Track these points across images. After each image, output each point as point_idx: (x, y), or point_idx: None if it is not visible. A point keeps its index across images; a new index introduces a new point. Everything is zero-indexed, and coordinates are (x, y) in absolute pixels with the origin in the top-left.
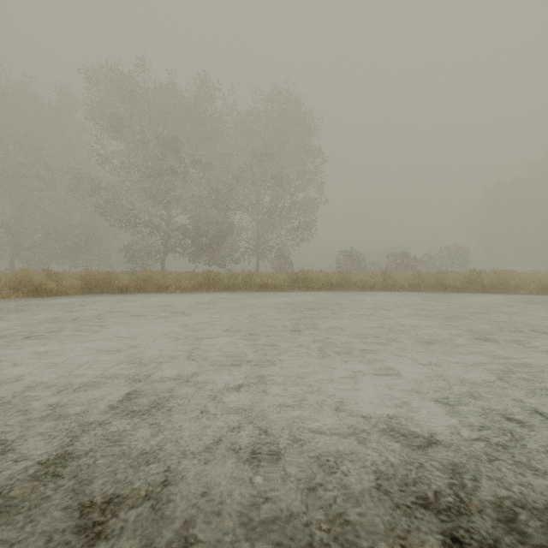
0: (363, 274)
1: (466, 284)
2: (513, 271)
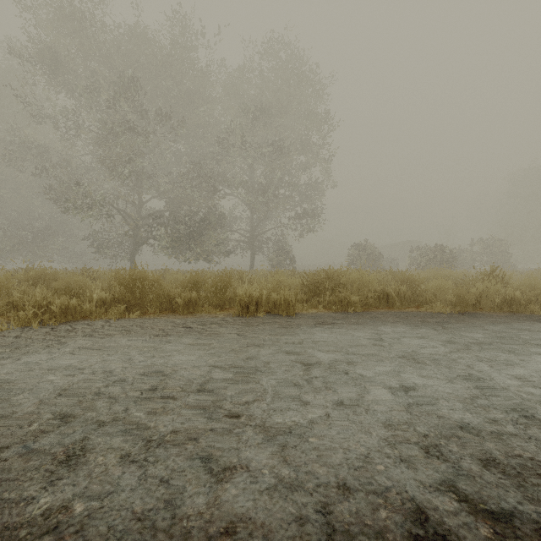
0: (425, 275)
1: None
2: None
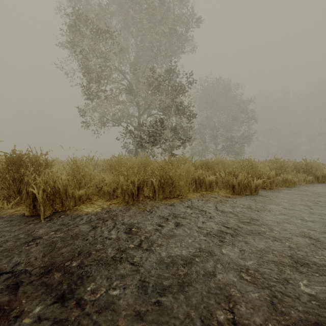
0: None
1: None
2: None
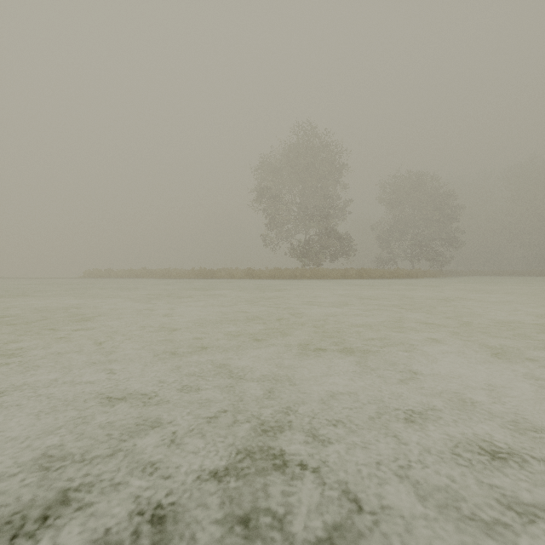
0: None
1: None
2: None
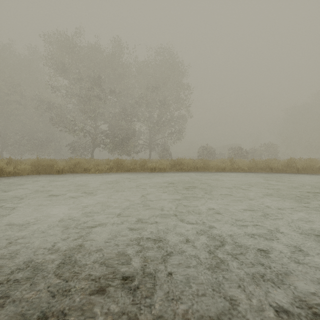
0: (216, 161)
1: (285, 168)
2: (314, 159)
